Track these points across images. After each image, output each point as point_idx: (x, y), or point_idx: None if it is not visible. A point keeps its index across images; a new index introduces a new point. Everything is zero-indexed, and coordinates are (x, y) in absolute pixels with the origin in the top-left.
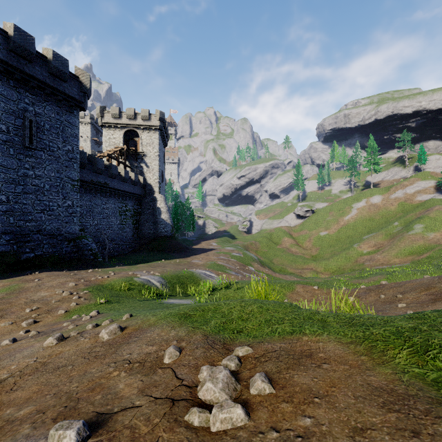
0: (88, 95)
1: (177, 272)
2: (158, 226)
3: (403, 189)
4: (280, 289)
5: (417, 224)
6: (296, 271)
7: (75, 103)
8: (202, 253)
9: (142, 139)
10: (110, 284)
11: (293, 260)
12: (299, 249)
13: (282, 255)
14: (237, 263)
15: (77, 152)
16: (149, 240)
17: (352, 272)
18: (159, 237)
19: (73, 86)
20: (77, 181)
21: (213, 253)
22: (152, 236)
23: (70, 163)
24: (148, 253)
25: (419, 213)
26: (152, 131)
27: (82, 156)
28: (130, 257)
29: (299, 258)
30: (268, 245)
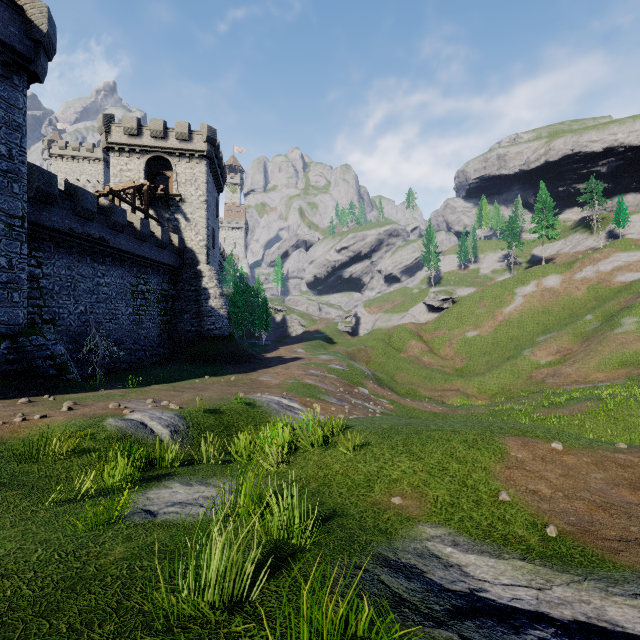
0: (47, 50)
1: (222, 401)
2: (204, 319)
3: (594, 265)
4: (467, 453)
5: (627, 316)
6: (434, 393)
7: (14, 60)
8: (279, 364)
9: (178, 174)
10: (27, 438)
11: (426, 375)
12: (435, 359)
13: (408, 369)
14: (340, 381)
15: (22, 160)
16: (189, 343)
17: (531, 395)
18: (206, 337)
19: (8, 22)
20: (20, 220)
21: (297, 364)
22: (194, 336)
23: (4, 180)
24: (184, 365)
25: (625, 300)
26: (194, 160)
27: (46, 180)
28: (147, 371)
29: (436, 373)
30: (387, 352)
